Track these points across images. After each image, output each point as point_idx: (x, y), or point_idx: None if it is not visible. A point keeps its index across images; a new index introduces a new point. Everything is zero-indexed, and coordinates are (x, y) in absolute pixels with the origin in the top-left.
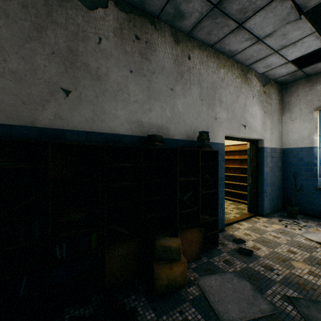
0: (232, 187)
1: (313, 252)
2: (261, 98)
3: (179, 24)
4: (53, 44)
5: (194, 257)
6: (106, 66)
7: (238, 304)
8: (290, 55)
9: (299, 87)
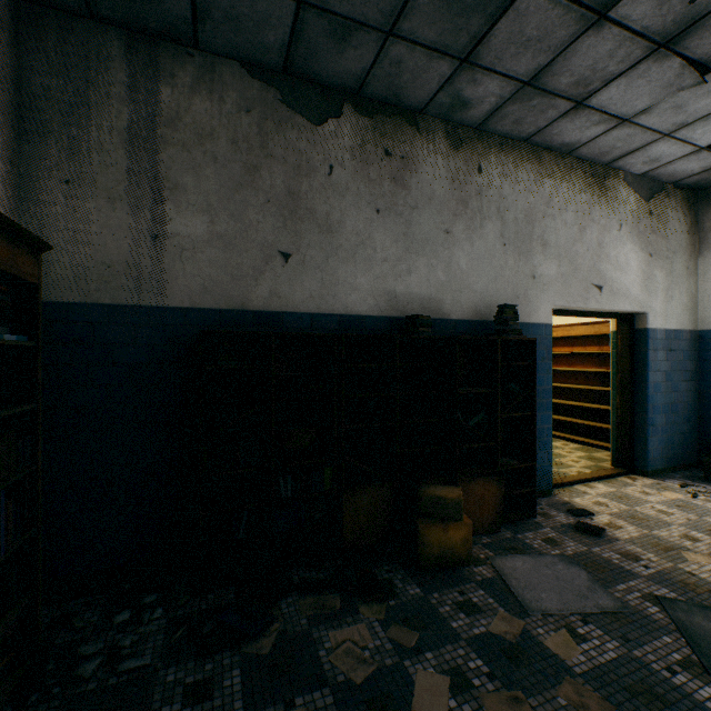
0: (581, 414)
1: None
2: (639, 226)
3: (460, 116)
4: (268, 189)
5: (488, 528)
6: (339, 209)
7: (559, 594)
8: (701, 137)
9: None
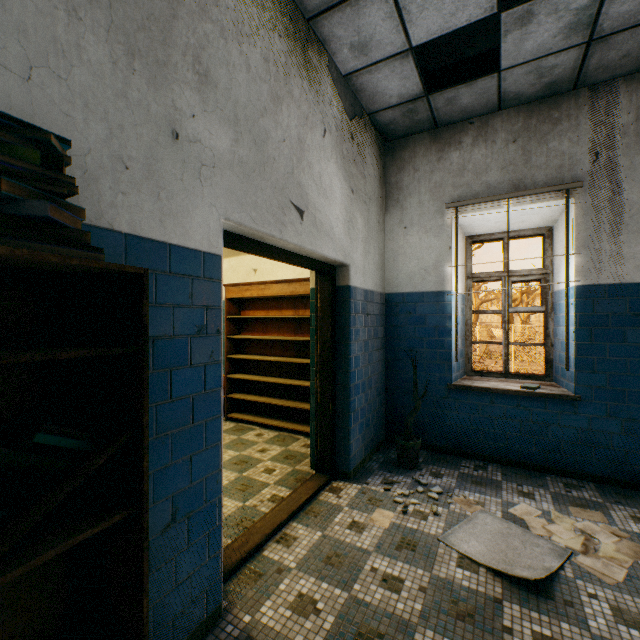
0: (278, 391)
1: (502, 638)
2: (344, 147)
3: None
4: None
5: None
6: None
7: None
8: (417, 18)
9: (418, 151)
